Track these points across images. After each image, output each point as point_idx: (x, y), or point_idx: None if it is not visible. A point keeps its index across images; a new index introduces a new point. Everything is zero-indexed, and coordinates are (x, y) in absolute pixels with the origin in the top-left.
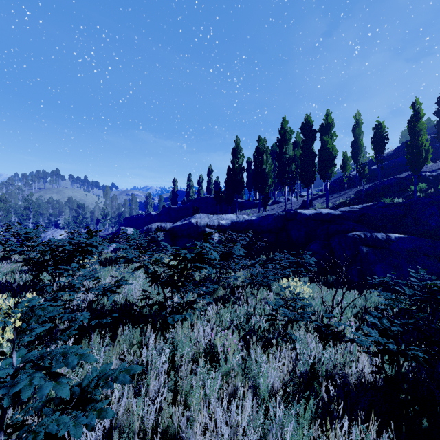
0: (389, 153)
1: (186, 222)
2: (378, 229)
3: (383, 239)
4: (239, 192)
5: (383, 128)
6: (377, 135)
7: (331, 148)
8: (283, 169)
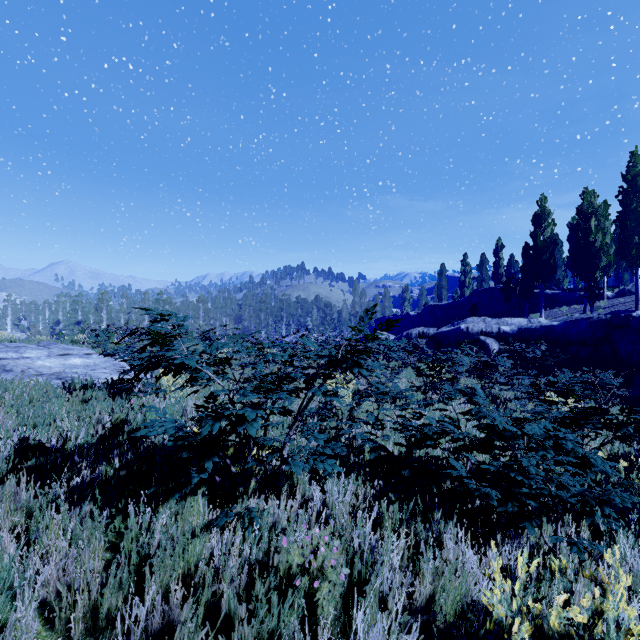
0: None
1: (454, 328)
2: None
3: None
4: (545, 280)
5: None
6: None
7: None
8: (631, 239)
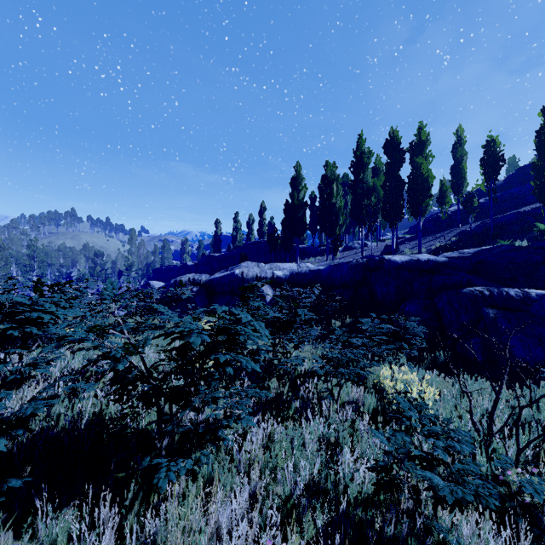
0: (498, 183)
1: (228, 273)
2: (504, 283)
3: (518, 297)
4: (300, 234)
5: (498, 145)
6: (489, 155)
7: (426, 173)
8: (359, 203)
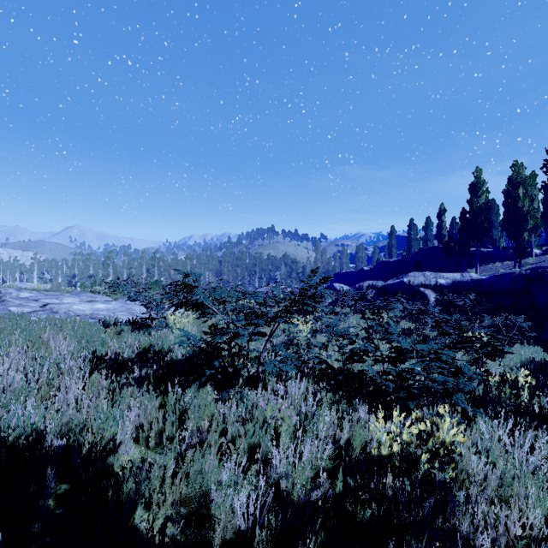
0: None
1: (398, 281)
2: None
3: None
4: (480, 240)
5: None
6: None
7: None
8: None
